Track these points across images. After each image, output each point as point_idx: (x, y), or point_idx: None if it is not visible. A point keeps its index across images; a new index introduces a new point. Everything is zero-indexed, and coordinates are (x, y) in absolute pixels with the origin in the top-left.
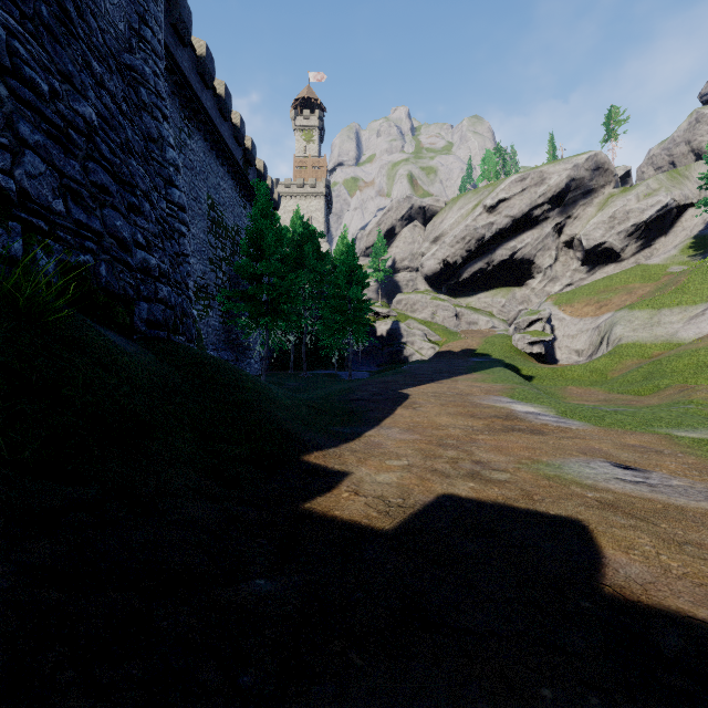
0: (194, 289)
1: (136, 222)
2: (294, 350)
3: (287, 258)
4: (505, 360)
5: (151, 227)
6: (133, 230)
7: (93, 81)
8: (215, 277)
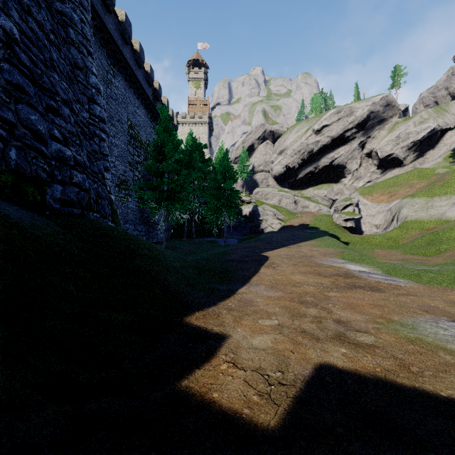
0: (117, 182)
1: (54, 121)
2: (187, 224)
3: (181, 160)
4: (329, 231)
5: (68, 126)
6: (50, 126)
7: (20, 7)
8: (132, 174)
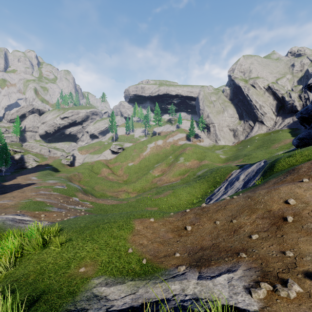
0: None
1: None
2: None
3: None
4: (55, 167)
5: None
6: None
7: None
8: None
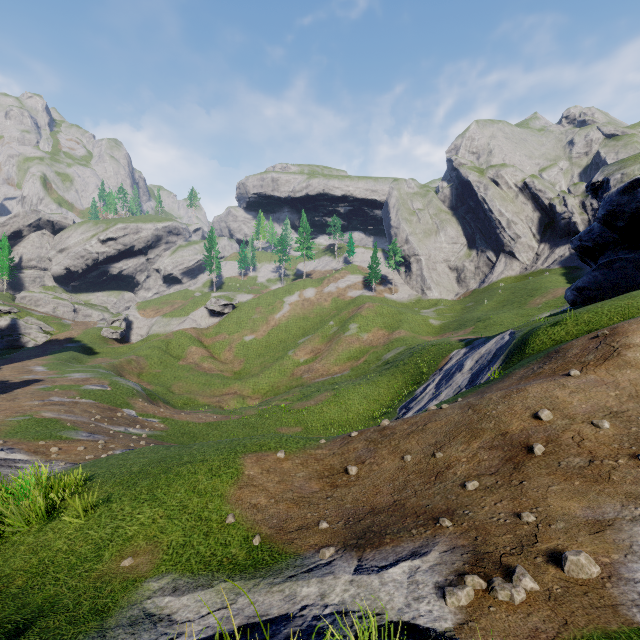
0: None
1: None
2: None
3: None
4: (88, 344)
5: None
6: None
7: None
8: None
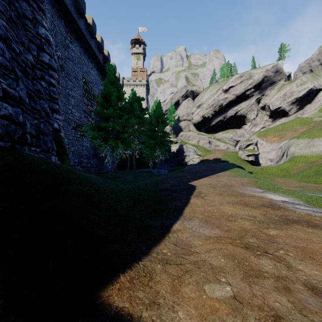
0: (74, 125)
1: None
2: (130, 159)
3: (123, 108)
4: (236, 164)
5: None
6: None
7: None
8: (87, 120)
